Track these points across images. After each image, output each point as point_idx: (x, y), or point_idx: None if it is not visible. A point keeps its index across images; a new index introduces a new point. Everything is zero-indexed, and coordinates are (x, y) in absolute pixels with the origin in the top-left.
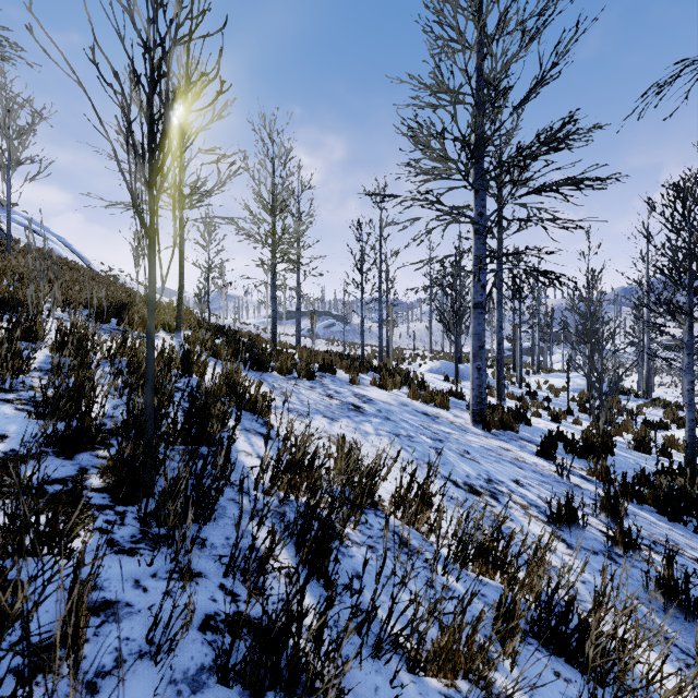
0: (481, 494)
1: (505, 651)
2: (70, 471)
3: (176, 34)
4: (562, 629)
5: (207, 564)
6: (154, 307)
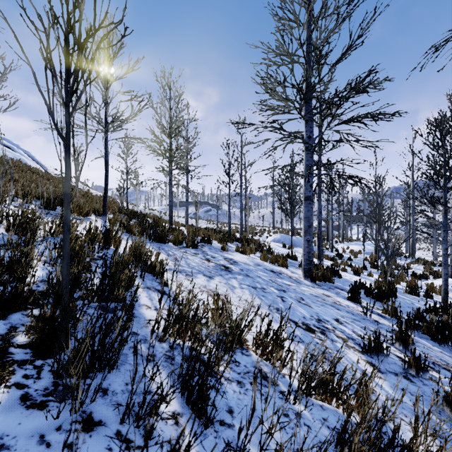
0: (314, 331)
1: None
2: (1, 330)
3: None
4: None
5: (107, 411)
6: (69, 199)
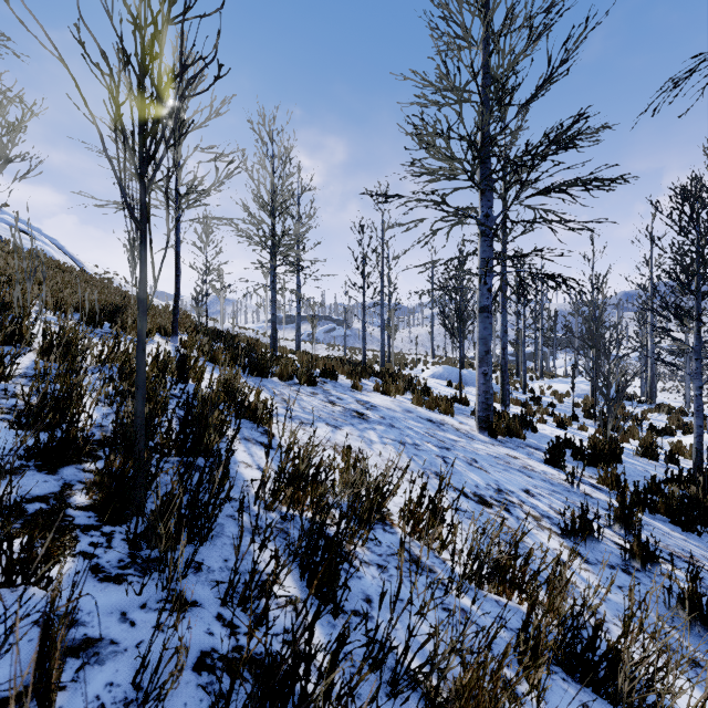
0: (492, 505)
1: (529, 683)
2: (52, 487)
3: (169, 11)
4: (589, 657)
5: (203, 591)
6: (145, 307)
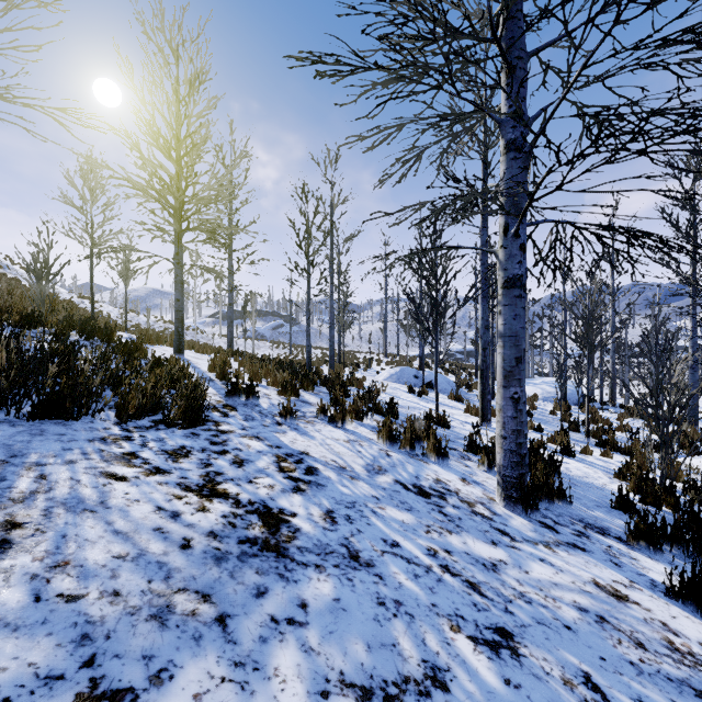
0: None
1: None
2: None
3: None
4: None
5: None
6: None
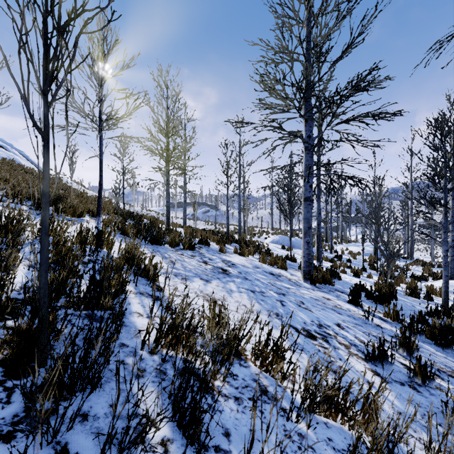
0: (316, 338)
1: None
2: None
3: None
4: None
5: (86, 441)
6: (48, 199)
